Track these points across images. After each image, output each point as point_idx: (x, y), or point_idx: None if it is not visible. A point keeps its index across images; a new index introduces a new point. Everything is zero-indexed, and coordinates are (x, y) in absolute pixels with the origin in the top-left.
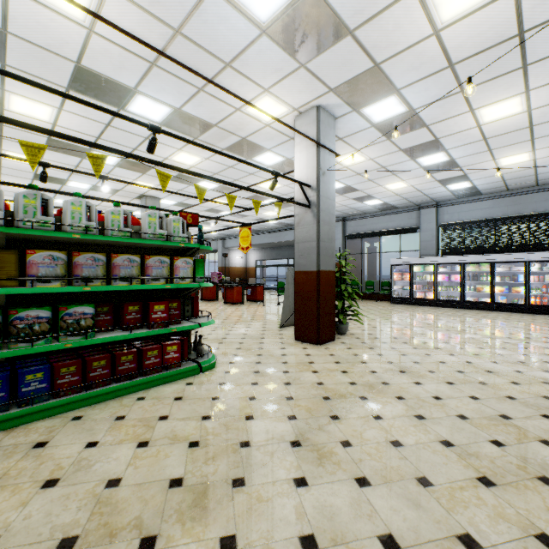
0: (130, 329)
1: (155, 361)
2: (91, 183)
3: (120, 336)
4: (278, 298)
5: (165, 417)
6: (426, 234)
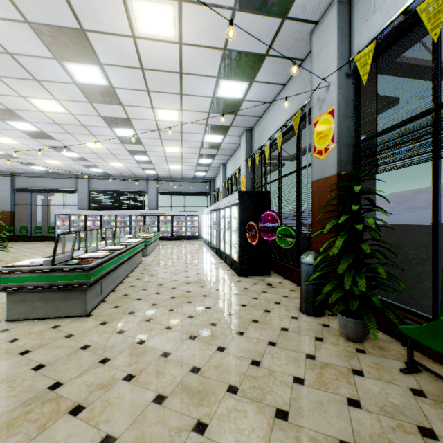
0: None
1: None
2: None
3: None
4: None
5: None
6: (82, 195)
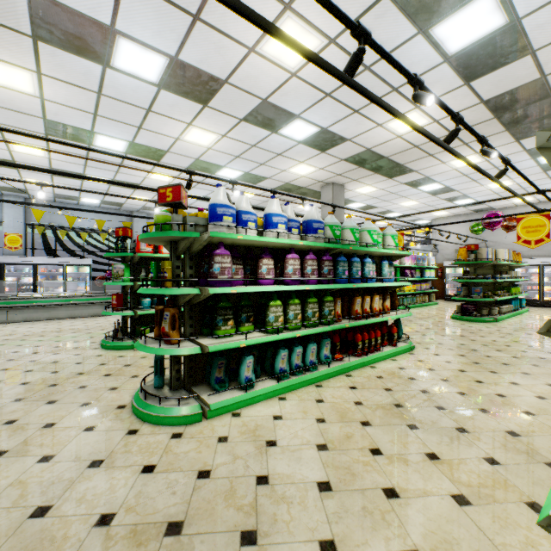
0: None
1: None
2: None
3: None
4: None
5: None
6: None
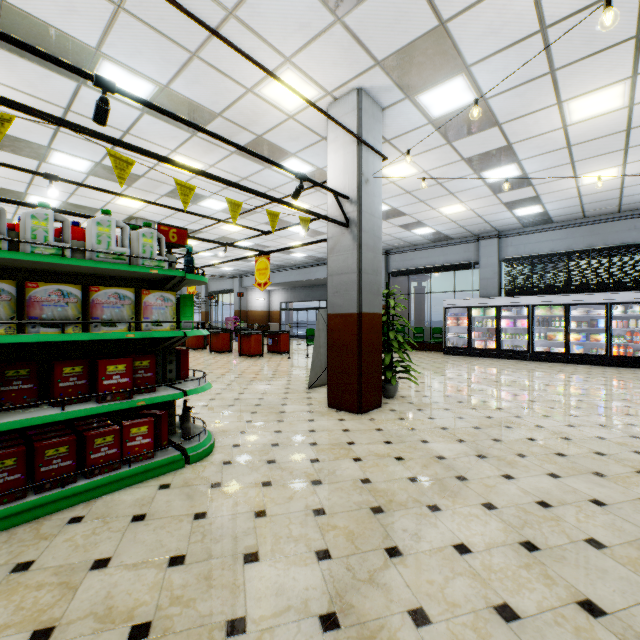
0: (62, 405)
1: (109, 453)
2: (59, 198)
3: (41, 418)
4: (307, 348)
5: (105, 561)
6: (486, 270)
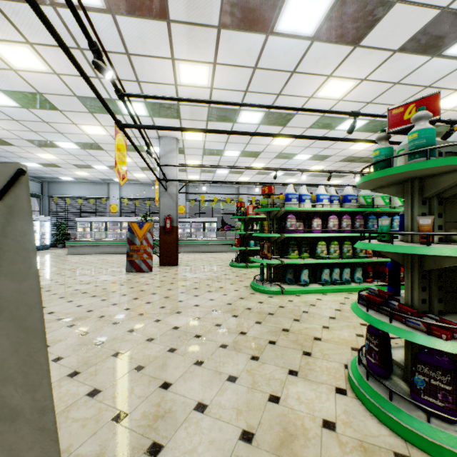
0: None
1: None
2: None
3: None
4: None
5: None
6: None
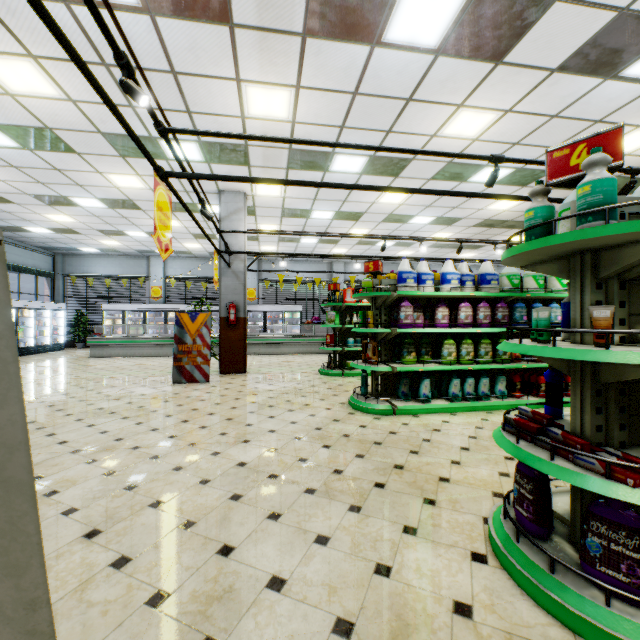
0: None
1: None
2: None
3: None
4: None
5: None
6: None
